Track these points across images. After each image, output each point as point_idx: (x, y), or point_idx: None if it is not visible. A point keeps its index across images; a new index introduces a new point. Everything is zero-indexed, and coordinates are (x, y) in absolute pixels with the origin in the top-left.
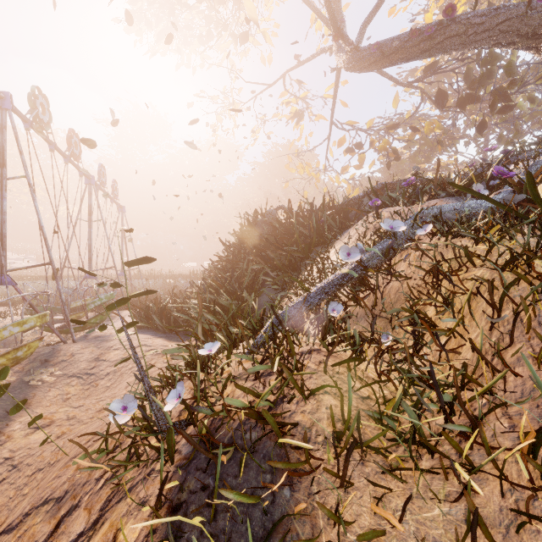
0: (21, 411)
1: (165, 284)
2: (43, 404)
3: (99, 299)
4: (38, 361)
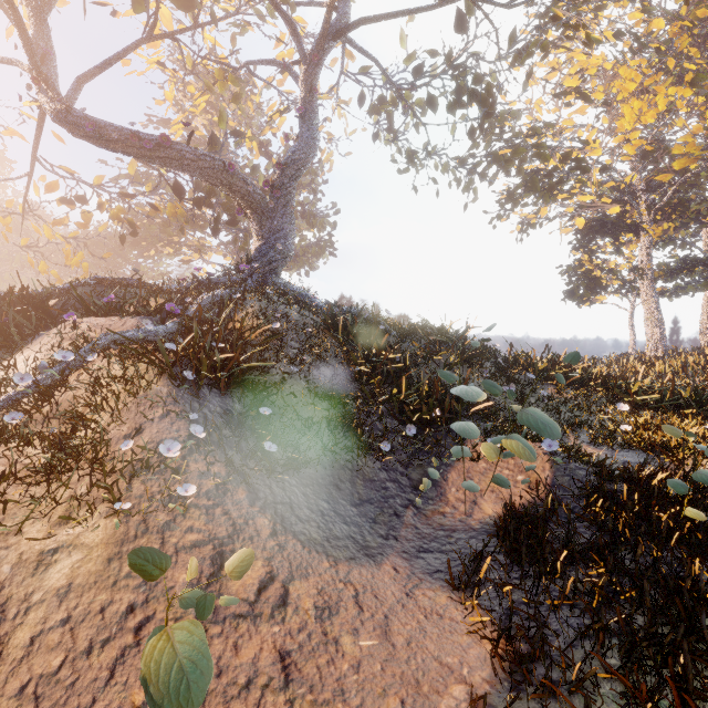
0: None
1: None
2: None
3: None
4: None
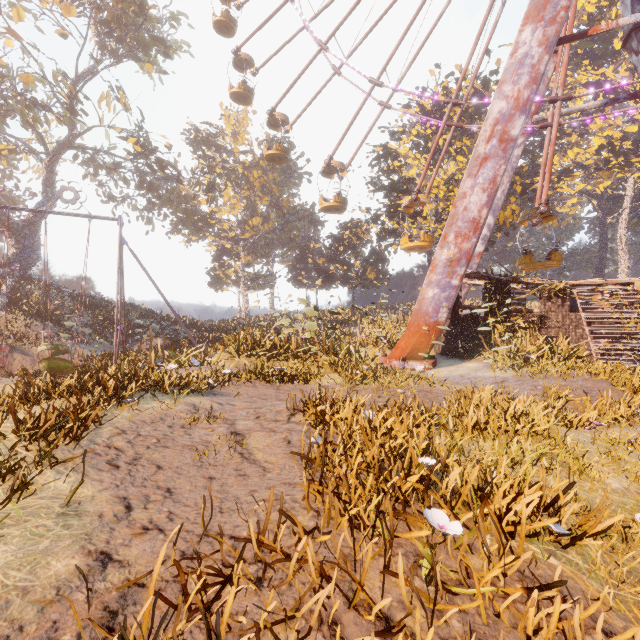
0: None
1: None
2: None
3: None
4: None
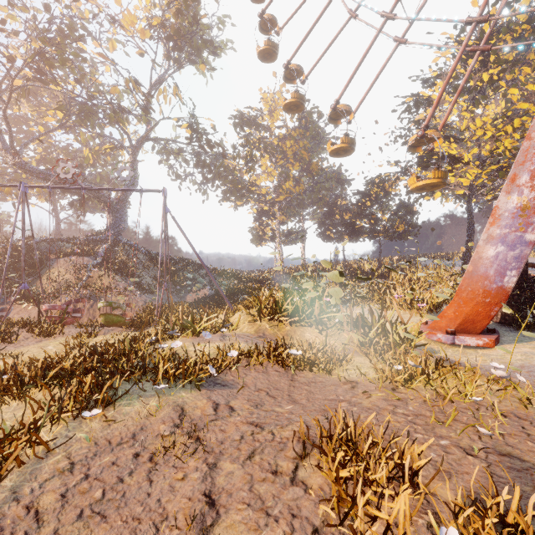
0: None
1: None
2: None
3: None
4: None
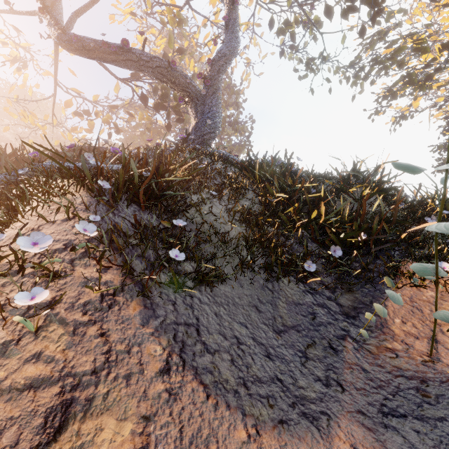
0: None
1: None
2: None
3: None
4: None
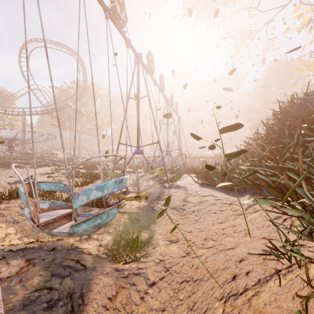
0: (154, 224)
1: (199, 162)
2: (162, 222)
3: (178, 164)
4: (155, 196)
